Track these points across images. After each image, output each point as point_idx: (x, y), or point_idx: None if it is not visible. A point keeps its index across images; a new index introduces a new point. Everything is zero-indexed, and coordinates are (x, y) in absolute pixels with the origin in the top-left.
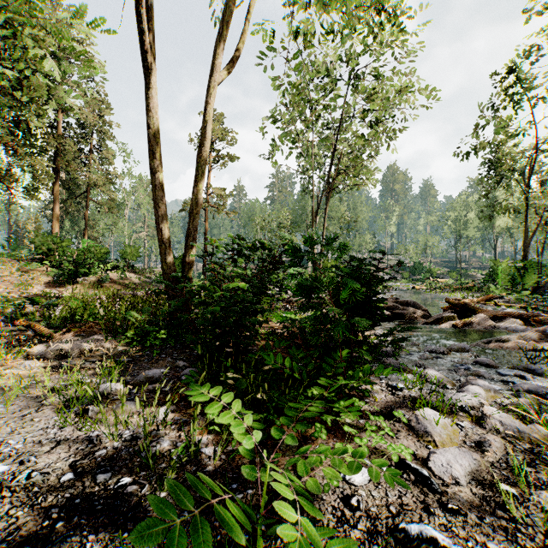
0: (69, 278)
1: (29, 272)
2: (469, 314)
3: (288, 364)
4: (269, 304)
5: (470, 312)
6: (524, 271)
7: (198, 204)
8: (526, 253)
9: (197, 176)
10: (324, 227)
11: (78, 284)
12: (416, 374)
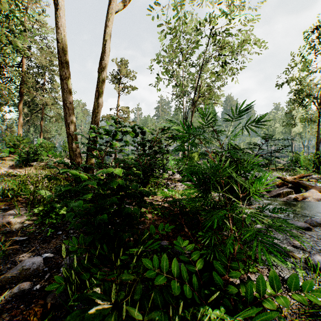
0: (23, 163)
1: (0, 159)
2: (299, 189)
3: (175, 269)
4: (155, 182)
5: (301, 187)
6: (320, 158)
7: (99, 105)
8: (318, 147)
9: (98, 83)
10: None
11: (32, 167)
12: (300, 259)
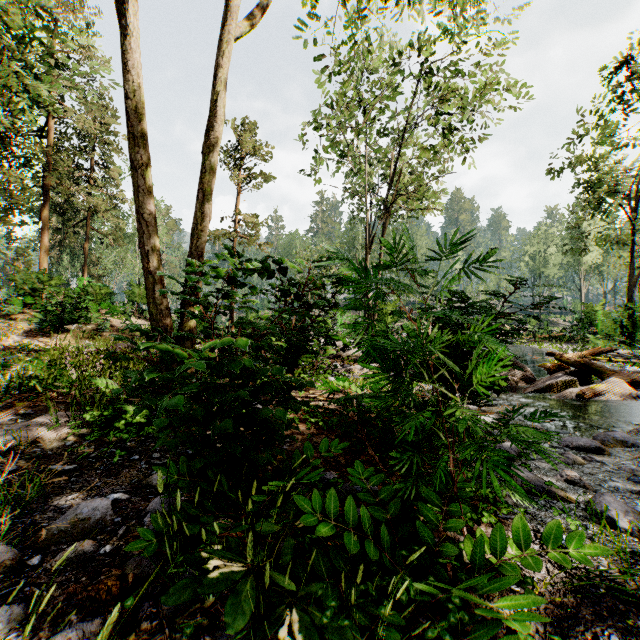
0: (51, 326)
1: (6, 318)
2: (590, 377)
3: (350, 515)
4: (311, 363)
5: (593, 373)
6: (635, 317)
7: (204, 216)
8: (631, 295)
9: (203, 175)
10: (380, 261)
11: (69, 333)
12: (577, 504)
